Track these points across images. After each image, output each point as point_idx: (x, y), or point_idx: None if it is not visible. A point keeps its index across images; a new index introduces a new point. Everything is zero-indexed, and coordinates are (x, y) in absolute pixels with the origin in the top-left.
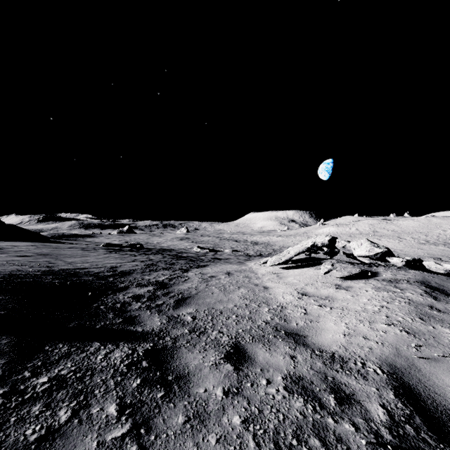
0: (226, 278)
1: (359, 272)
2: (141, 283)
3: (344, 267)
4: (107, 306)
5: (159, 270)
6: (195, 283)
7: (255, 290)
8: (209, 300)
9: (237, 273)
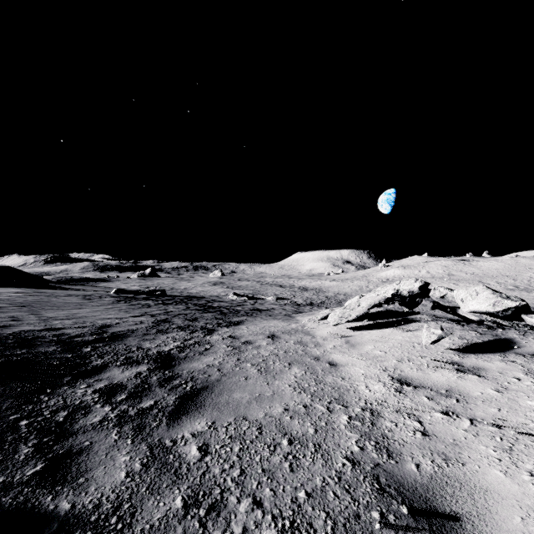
0: (269, 346)
1: (479, 338)
2: (132, 358)
3: (448, 328)
4: (35, 421)
5: (171, 330)
6: (219, 357)
7: (317, 369)
8: (238, 396)
9: (285, 335)
